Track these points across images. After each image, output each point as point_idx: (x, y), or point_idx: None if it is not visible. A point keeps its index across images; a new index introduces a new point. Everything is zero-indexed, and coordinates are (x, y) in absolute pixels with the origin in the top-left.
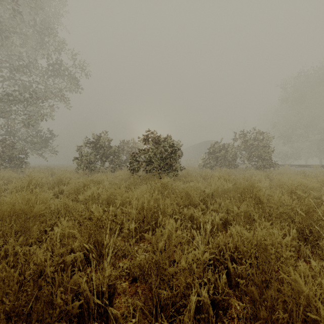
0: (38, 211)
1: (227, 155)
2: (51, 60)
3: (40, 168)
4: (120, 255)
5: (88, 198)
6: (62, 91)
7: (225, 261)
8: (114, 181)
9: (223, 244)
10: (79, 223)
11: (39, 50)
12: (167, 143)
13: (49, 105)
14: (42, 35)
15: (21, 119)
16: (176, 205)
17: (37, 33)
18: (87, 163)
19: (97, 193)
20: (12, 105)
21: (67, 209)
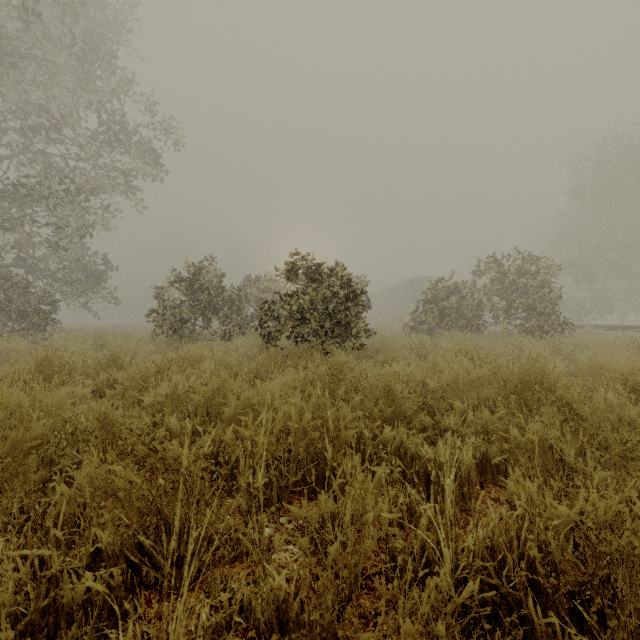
0: (20, 441)
1: (461, 305)
2: (105, 114)
3: (82, 332)
4: (225, 559)
5: (165, 401)
6: (125, 176)
7: (514, 596)
8: (228, 361)
9: (507, 545)
10: (139, 460)
11: (81, 95)
12: (340, 280)
13: (103, 206)
14: (85, 64)
15: (42, 234)
16: (366, 420)
17: (77, 62)
18: (176, 323)
19: (184, 389)
20: (25, 204)
21: (109, 430)
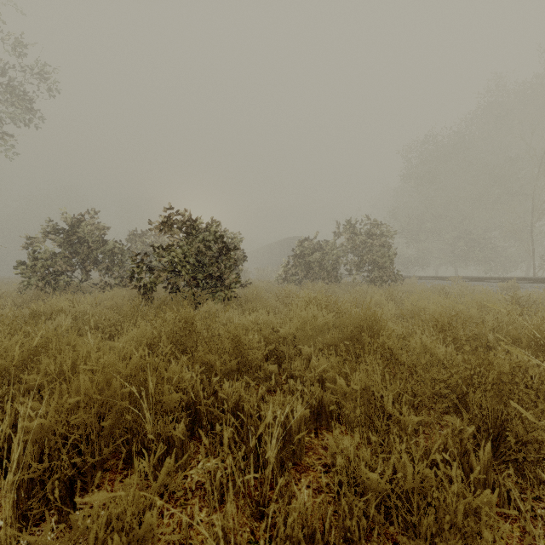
0: None
1: (323, 260)
2: None
3: None
4: None
5: None
6: None
7: None
8: (92, 314)
9: None
10: None
11: None
12: (213, 234)
13: None
14: None
15: None
16: (204, 376)
17: None
18: (48, 275)
19: None
20: None
21: None
